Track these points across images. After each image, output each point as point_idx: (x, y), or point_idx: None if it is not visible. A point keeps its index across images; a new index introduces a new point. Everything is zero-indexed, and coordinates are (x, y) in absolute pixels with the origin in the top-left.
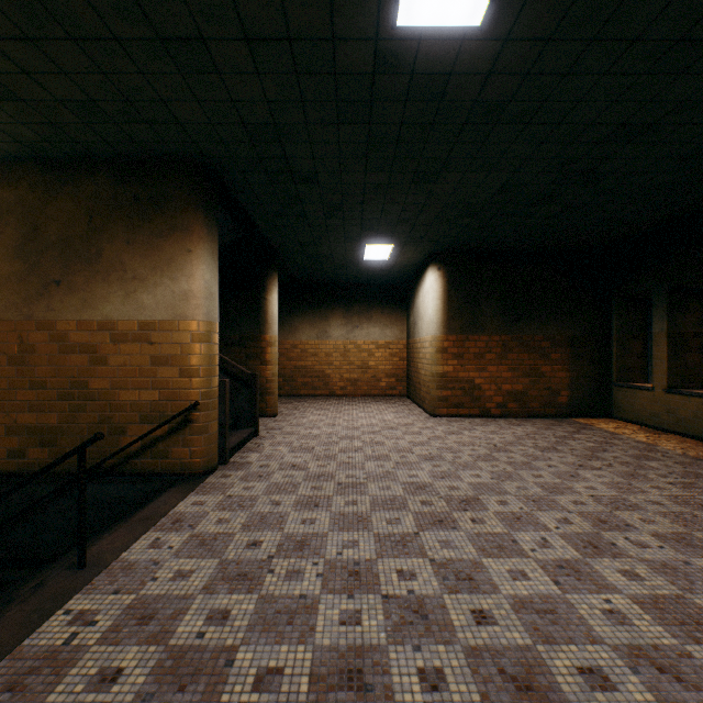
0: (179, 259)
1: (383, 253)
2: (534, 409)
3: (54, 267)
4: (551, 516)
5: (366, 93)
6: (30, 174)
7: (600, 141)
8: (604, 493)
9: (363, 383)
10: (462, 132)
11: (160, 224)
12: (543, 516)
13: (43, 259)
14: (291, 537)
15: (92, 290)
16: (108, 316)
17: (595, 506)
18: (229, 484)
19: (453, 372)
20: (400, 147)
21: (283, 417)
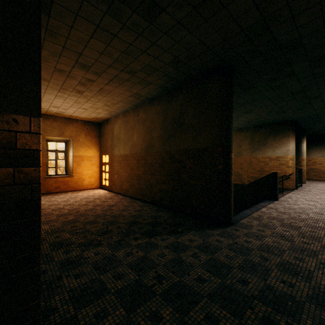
0: (286, 142)
1: None
2: None
3: (256, 146)
4: None
5: None
6: (251, 129)
7: None
8: None
9: None
10: None
11: (281, 135)
12: None
13: (254, 145)
14: (323, 197)
15: (264, 150)
16: (268, 155)
17: None
18: (301, 191)
19: None
20: None
21: (308, 184)
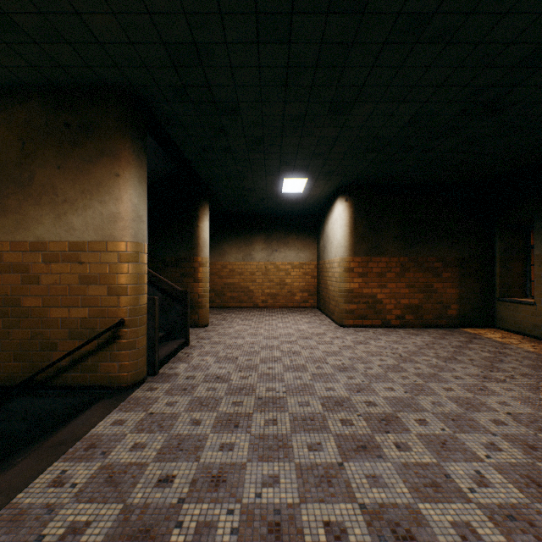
0: (107, 183)
1: (299, 186)
2: (428, 320)
3: None
4: (477, 440)
5: (286, 2)
6: None
7: (514, 65)
8: (520, 410)
9: (280, 297)
10: (381, 54)
11: (90, 150)
12: (468, 440)
13: None
14: (207, 470)
15: (25, 212)
16: (39, 237)
17: (517, 427)
18: (153, 399)
19: (358, 289)
20: (318, 73)
21: (213, 327)
